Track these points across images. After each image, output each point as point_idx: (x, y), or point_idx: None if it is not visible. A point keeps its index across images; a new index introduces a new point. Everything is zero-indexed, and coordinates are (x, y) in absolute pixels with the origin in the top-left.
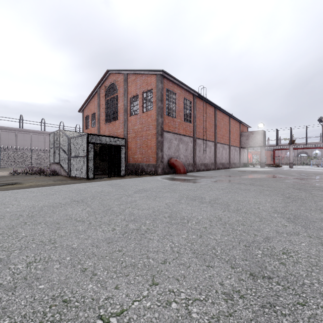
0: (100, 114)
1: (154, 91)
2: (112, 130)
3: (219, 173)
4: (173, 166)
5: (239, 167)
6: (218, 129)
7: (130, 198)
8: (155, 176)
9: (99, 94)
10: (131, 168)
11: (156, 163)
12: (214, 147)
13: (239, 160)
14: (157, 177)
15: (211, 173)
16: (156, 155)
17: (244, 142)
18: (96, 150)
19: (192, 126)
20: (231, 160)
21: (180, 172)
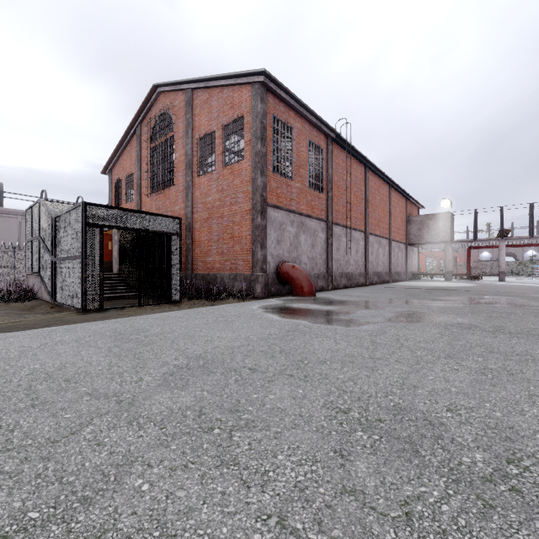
0: (141, 176)
1: (247, 120)
2: (163, 207)
3: (384, 295)
4: (288, 280)
5: (405, 280)
6: (371, 209)
7: (116, 435)
8: (247, 303)
9: (139, 136)
10: (200, 283)
11: (251, 274)
12: (364, 242)
13: (406, 268)
14: (252, 305)
15: (367, 295)
16: (251, 256)
17: (414, 234)
18: (124, 246)
19: (323, 200)
20: (393, 267)
21: (303, 292)
